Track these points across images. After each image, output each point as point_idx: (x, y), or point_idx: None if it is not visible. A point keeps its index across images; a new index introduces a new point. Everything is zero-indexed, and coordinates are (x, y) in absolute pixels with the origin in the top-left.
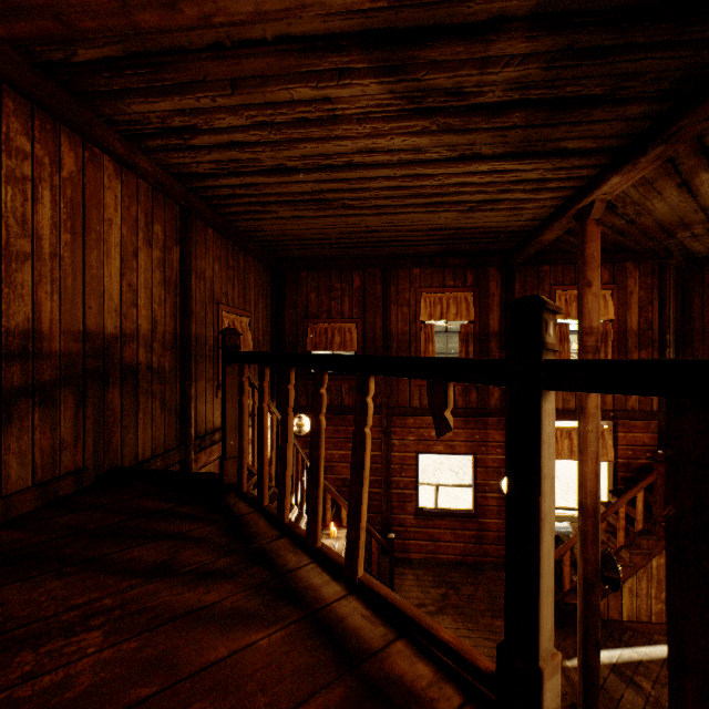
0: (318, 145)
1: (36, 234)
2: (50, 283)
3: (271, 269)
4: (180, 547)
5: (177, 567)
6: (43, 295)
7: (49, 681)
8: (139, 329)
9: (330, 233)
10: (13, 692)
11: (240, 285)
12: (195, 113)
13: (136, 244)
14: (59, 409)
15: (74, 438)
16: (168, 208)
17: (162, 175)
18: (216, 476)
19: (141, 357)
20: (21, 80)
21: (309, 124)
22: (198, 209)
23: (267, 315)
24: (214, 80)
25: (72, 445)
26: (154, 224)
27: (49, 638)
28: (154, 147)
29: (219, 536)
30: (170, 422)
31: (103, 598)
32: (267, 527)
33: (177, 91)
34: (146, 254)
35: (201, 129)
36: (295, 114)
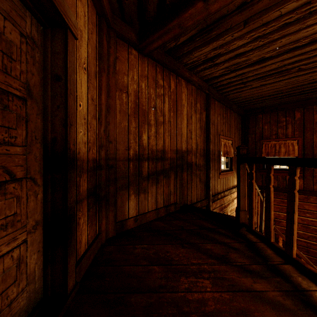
0: (290, 37)
1: (164, 114)
2: (167, 132)
3: (241, 116)
4: (227, 250)
5: (231, 261)
6: (166, 136)
7: (196, 297)
8: (192, 148)
9: (283, 89)
10: (185, 295)
11: (228, 125)
12: (221, 47)
13: (191, 113)
14: (169, 179)
15: (173, 190)
16: (201, 96)
17: (200, 82)
18: (229, 217)
19: (192, 159)
20: (161, 59)
21: (288, 26)
22: (212, 93)
23: (239, 139)
24: (235, 25)
25: (173, 193)
26: (197, 103)
27: (189, 275)
28: (199, 70)
29: (246, 251)
30: (202, 188)
31: (203, 264)
32: (273, 254)
33: (215, 39)
34: (194, 116)
35: (222, 53)
36: (279, 24)
